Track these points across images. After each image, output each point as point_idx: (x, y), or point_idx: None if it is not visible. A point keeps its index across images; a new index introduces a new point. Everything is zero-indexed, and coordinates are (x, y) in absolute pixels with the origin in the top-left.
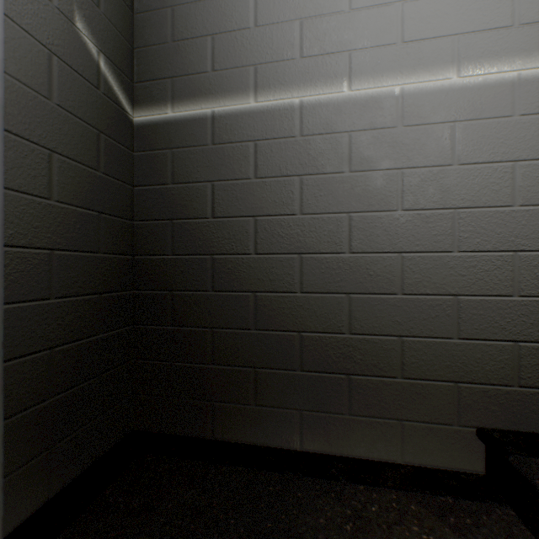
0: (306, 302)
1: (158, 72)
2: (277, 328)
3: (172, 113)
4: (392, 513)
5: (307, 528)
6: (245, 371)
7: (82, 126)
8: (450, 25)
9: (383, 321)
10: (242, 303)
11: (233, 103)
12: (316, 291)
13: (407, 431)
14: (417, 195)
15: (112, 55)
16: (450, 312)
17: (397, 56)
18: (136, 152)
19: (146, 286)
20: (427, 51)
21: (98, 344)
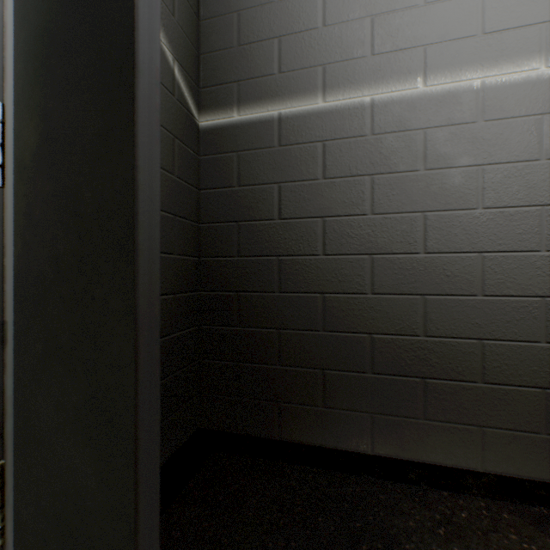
0: (377, 304)
1: (224, 77)
2: (346, 330)
3: (238, 116)
4: (484, 520)
5: (398, 530)
6: (313, 373)
7: (161, 132)
8: (536, 13)
9: (461, 323)
10: (309, 304)
11: (300, 104)
12: (388, 293)
13: (488, 438)
14: (499, 192)
15: (183, 62)
16: (537, 315)
17: (477, 48)
18: (201, 155)
19: (211, 287)
20: (511, 42)
21: (173, 343)
